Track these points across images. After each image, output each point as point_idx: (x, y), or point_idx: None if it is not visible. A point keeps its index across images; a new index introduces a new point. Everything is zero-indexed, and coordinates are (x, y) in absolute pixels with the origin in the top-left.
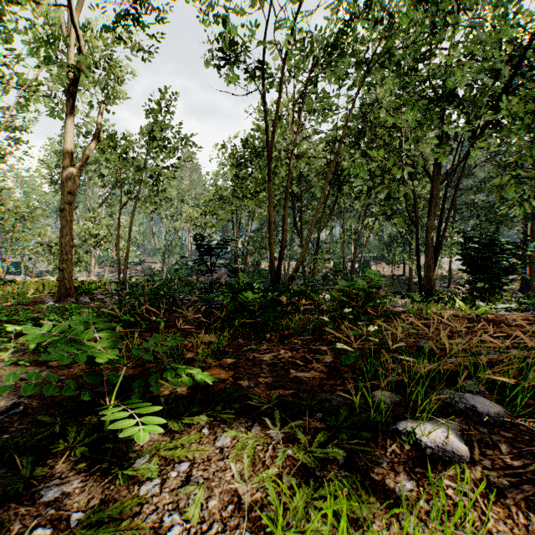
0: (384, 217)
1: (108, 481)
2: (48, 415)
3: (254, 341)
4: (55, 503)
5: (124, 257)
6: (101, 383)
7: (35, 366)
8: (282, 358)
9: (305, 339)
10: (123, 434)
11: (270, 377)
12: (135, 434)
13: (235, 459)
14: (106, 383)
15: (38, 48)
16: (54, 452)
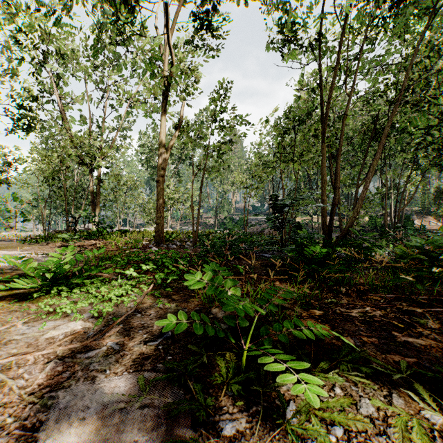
0: (435, 169)
1: (269, 427)
2: (190, 343)
3: (330, 294)
4: (236, 440)
5: (189, 214)
6: (216, 319)
7: (163, 297)
8: (374, 316)
9: (385, 297)
10: (294, 391)
11: (372, 337)
12: (305, 393)
13: (405, 442)
14: (220, 320)
15: (145, 69)
16: (210, 382)
